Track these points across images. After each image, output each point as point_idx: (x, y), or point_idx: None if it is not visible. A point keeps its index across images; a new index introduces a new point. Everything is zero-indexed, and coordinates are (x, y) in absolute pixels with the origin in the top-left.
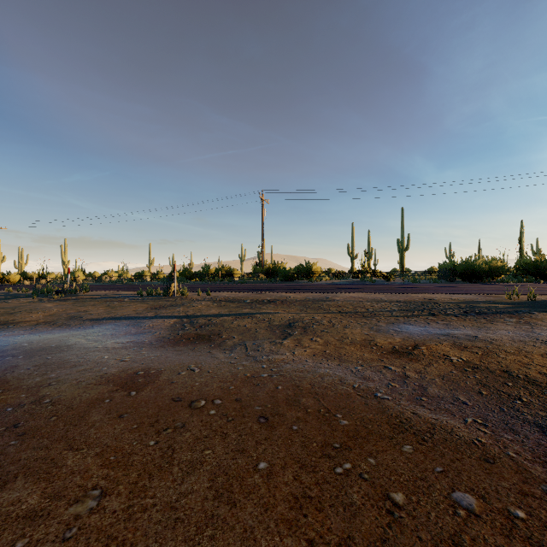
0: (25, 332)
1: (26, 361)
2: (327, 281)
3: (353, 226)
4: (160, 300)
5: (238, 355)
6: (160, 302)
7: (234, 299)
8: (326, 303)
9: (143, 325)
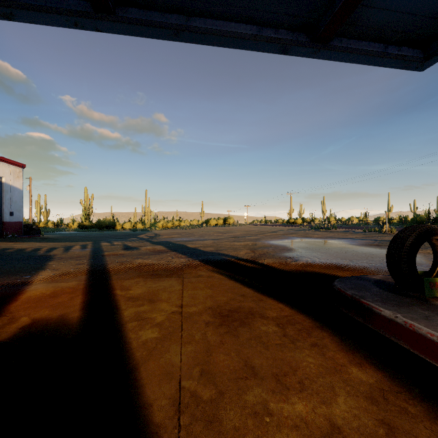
0: (314, 239)
1: (317, 243)
2: None
3: None
4: (374, 234)
5: (385, 249)
6: (373, 235)
7: None
8: None
9: (356, 240)
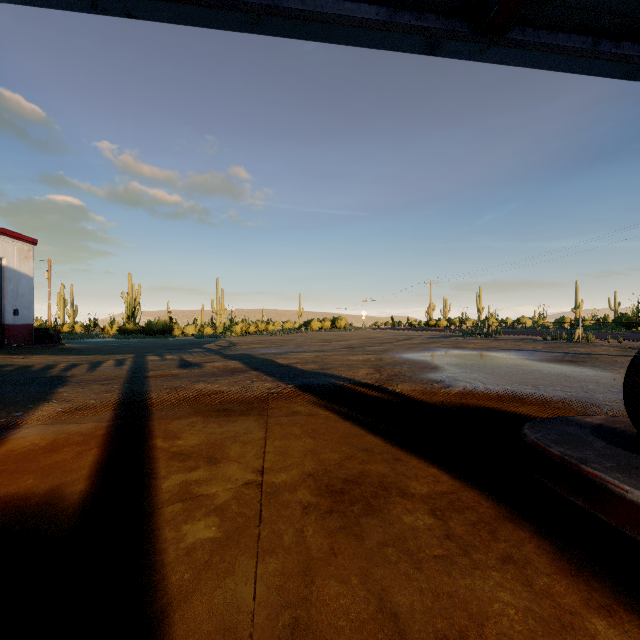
0: (470, 350)
1: (476, 357)
2: None
3: None
4: (560, 343)
5: (585, 367)
6: (559, 344)
7: None
8: None
9: (535, 353)
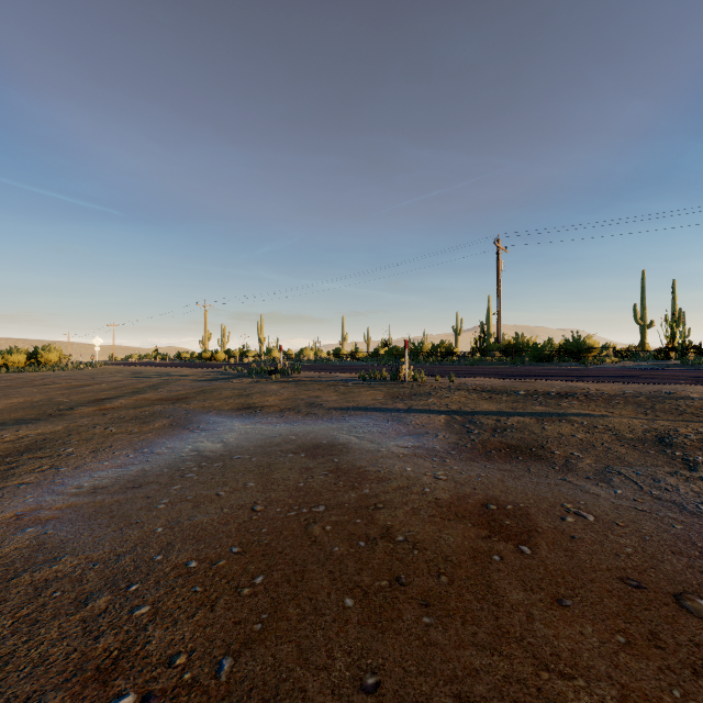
0: (277, 419)
1: (314, 462)
2: (614, 364)
3: (644, 276)
4: (392, 386)
5: (633, 493)
6: (394, 388)
7: (495, 389)
8: (685, 404)
9: (407, 421)
